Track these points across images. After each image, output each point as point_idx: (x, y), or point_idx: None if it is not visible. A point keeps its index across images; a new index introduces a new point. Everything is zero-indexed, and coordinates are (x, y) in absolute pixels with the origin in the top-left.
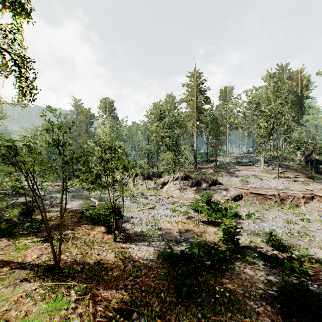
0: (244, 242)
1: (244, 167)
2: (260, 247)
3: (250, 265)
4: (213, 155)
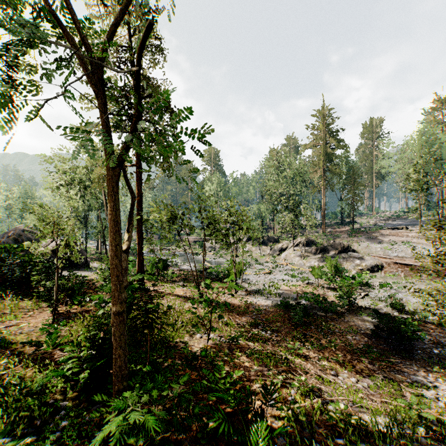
0: (365, 305)
1: (393, 231)
2: (381, 309)
3: (363, 319)
4: (350, 215)
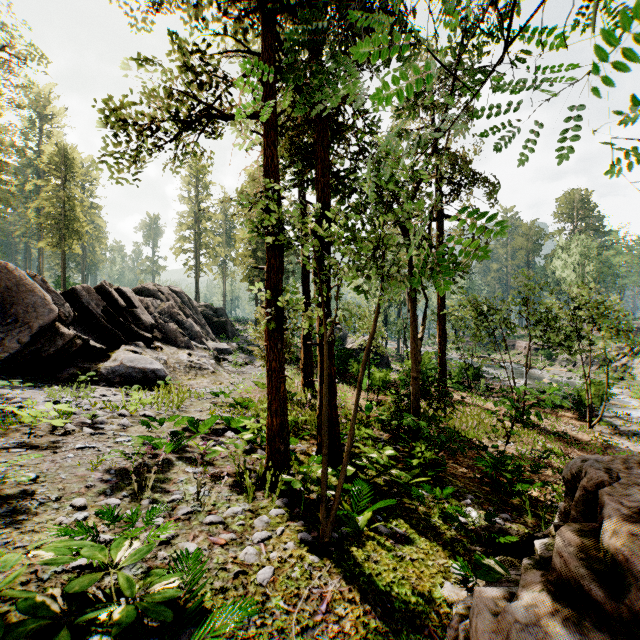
0: None
1: None
2: None
3: None
4: None
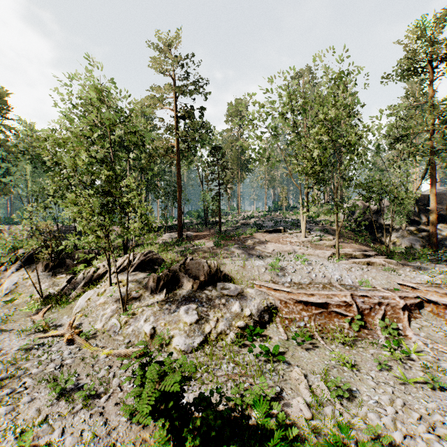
0: None
1: (270, 235)
2: None
3: None
4: (216, 212)
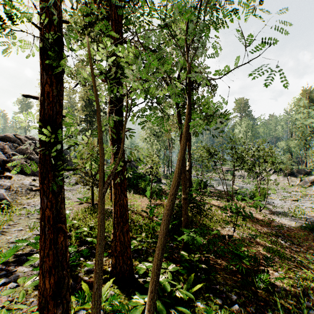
0: None
1: None
2: None
3: None
4: None
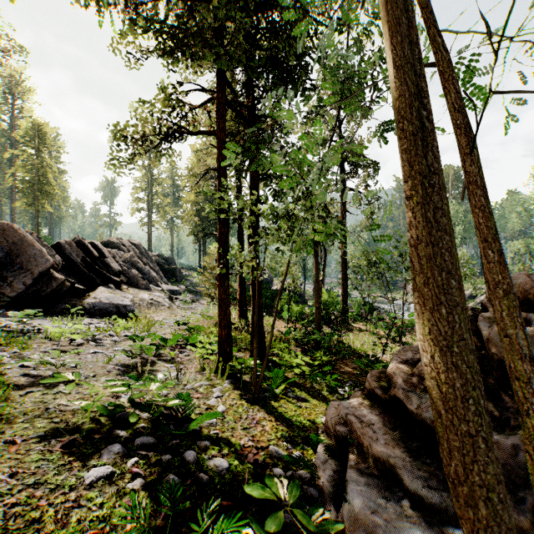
0: None
1: None
2: None
3: None
4: None
